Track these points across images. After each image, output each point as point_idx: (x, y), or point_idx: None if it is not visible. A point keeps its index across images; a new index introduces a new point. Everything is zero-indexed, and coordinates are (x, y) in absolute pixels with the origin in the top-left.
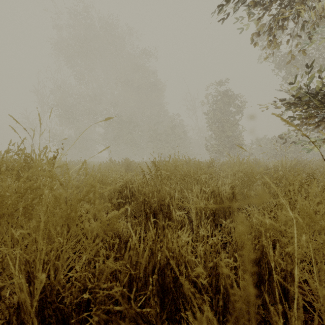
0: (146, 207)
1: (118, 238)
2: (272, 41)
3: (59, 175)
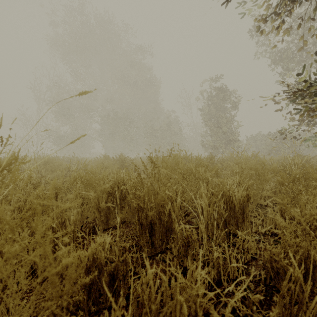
0: (141, 216)
1: (98, 269)
2: (279, 26)
3: (23, 175)
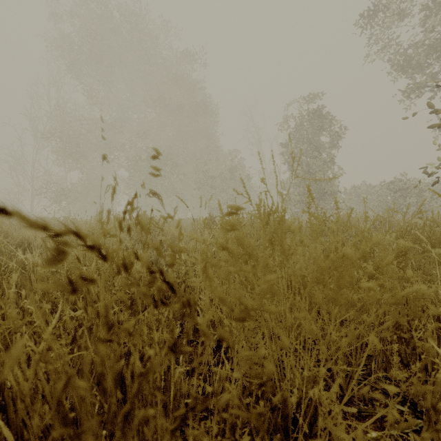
0: None
1: None
2: None
3: None
